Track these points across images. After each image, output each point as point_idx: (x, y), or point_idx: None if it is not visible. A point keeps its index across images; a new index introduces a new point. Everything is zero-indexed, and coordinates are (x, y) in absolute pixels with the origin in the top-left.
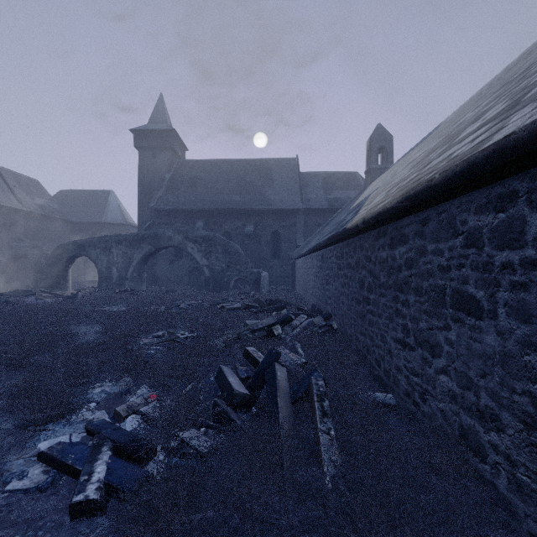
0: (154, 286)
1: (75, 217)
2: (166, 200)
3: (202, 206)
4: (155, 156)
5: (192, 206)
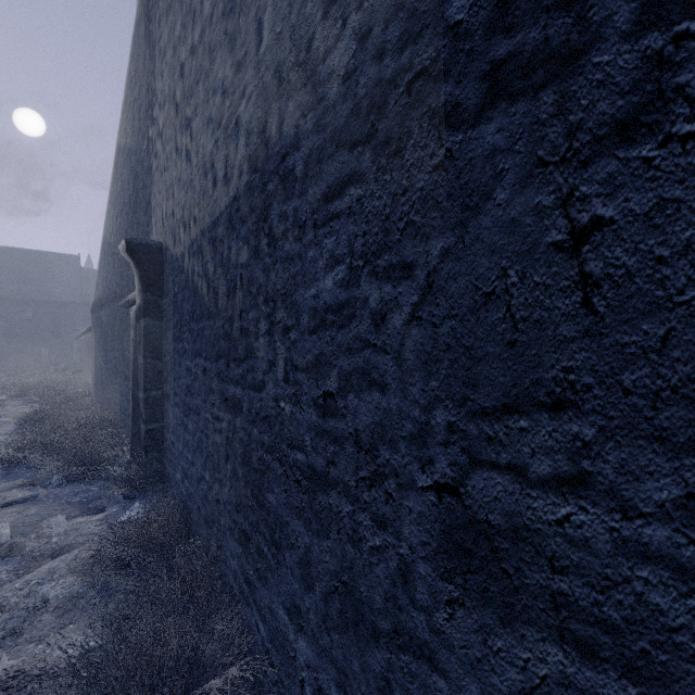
0: None
1: None
2: None
3: None
4: None
5: None
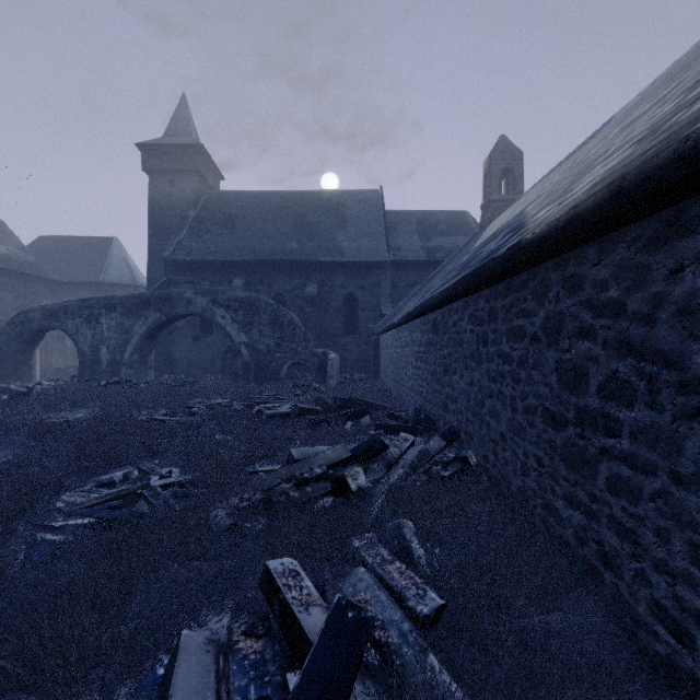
0: (168, 375)
1: (59, 275)
2: (188, 248)
3: (242, 257)
4: (174, 184)
5: (227, 256)
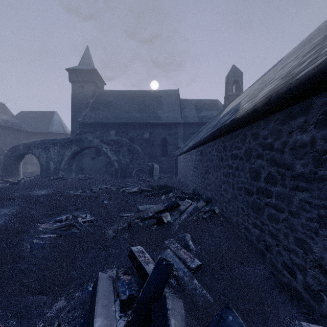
0: (81, 175)
1: (30, 129)
2: (90, 116)
3: (114, 120)
4: (83, 87)
5: (107, 120)
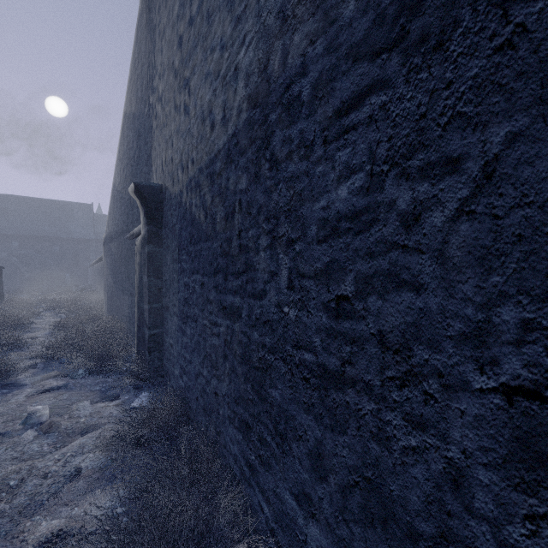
0: None
1: None
2: None
3: (17, 232)
4: None
5: (8, 232)
